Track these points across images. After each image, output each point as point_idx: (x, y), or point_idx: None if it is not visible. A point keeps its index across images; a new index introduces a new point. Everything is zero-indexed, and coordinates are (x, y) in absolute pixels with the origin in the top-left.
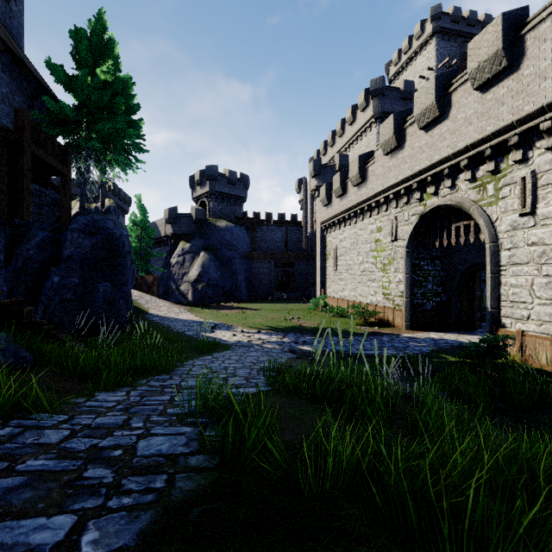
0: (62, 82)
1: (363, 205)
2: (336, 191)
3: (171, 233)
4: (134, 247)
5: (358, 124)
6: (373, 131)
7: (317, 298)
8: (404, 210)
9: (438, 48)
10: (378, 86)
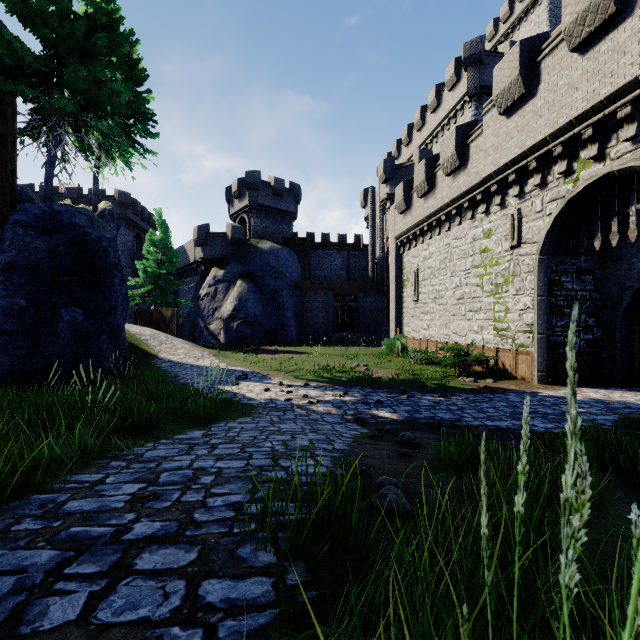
0: (18, 14)
1: (461, 201)
2: (419, 188)
3: (201, 257)
4: (151, 274)
5: (444, 109)
6: (466, 114)
7: (392, 339)
8: (535, 197)
9: (552, 8)
10: (474, 51)
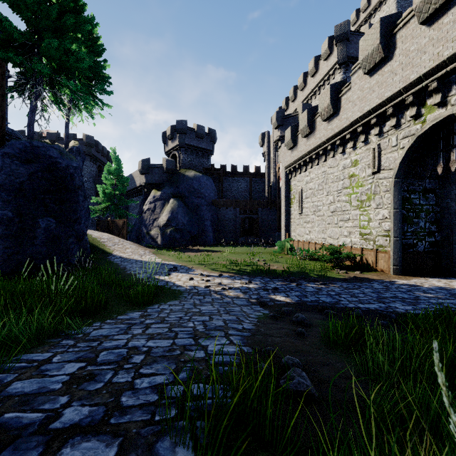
0: (8, 2)
1: (335, 139)
2: (303, 131)
3: (144, 182)
4: (108, 194)
5: (320, 74)
6: (336, 78)
7: (283, 241)
8: (391, 135)
9: (399, 1)
10: (342, 31)
